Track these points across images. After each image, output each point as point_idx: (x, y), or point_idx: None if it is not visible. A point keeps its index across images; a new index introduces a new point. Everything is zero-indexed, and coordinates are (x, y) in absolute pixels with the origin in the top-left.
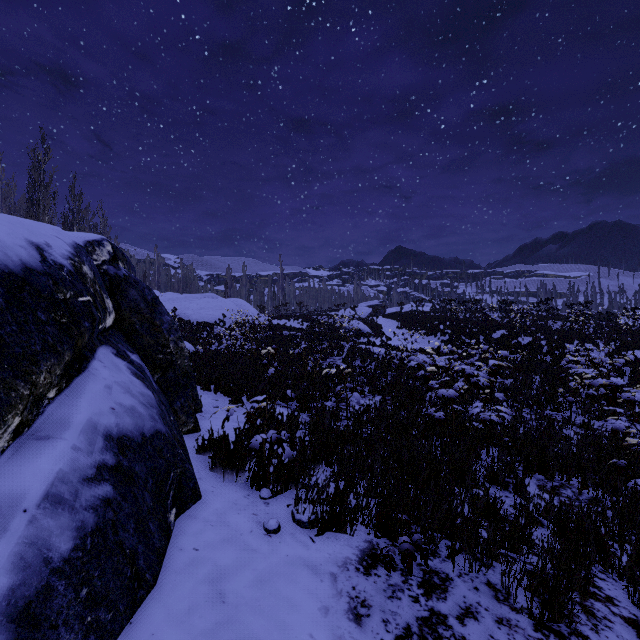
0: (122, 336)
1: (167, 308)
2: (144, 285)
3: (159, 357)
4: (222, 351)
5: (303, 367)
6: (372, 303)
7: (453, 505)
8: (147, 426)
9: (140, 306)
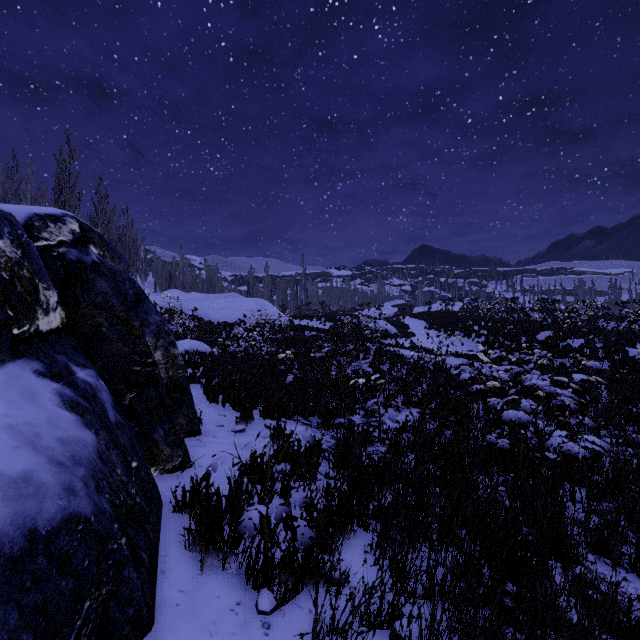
0: (74, 343)
1: (188, 308)
2: (125, 276)
3: (135, 370)
4: (240, 353)
5: (326, 372)
6: (397, 302)
7: (585, 639)
8: (47, 511)
9: (111, 302)
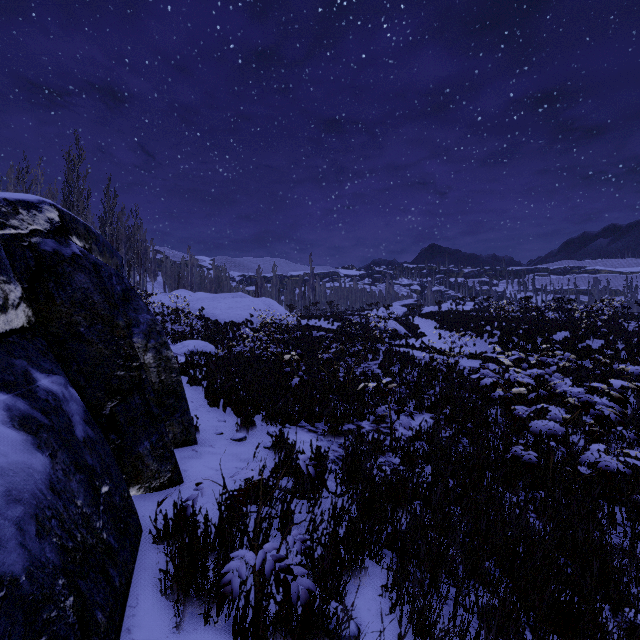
0: (43, 345)
1: (196, 308)
2: (112, 271)
3: (118, 374)
4: (246, 353)
5: (333, 374)
6: (406, 302)
7: None
8: None
9: (92, 299)
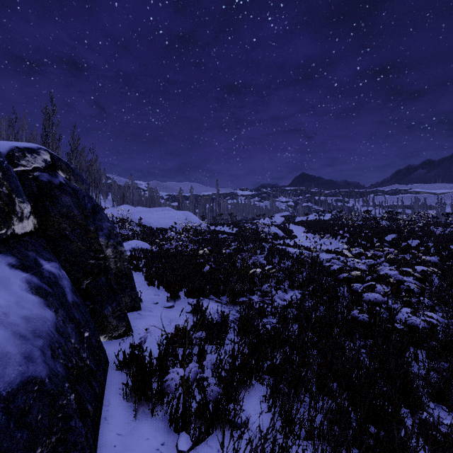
0: (44, 242)
1: (136, 218)
2: (84, 193)
3: (90, 262)
4: (172, 250)
5: (233, 264)
6: (284, 214)
7: None
8: (9, 376)
9: (73, 212)
